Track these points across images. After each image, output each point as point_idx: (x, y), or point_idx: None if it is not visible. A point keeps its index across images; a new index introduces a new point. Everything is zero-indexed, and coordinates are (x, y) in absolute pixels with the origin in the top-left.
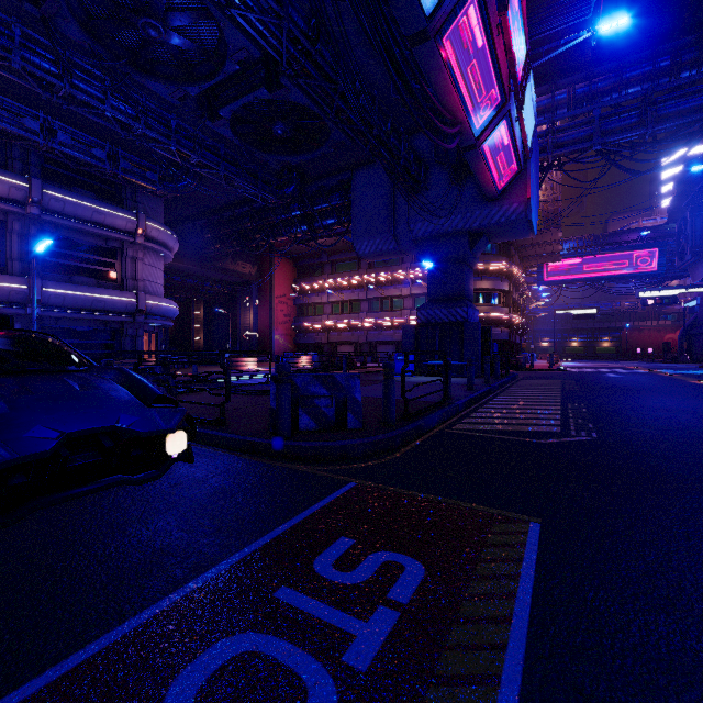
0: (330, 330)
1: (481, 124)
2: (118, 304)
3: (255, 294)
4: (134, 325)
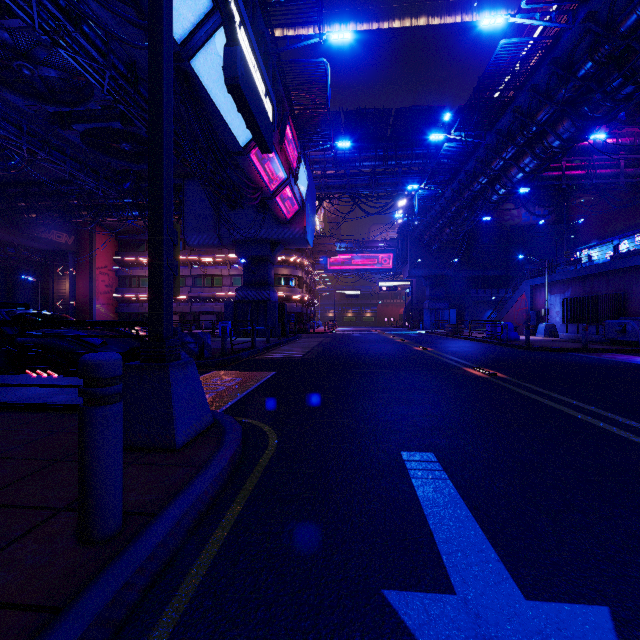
0: None
1: (274, 188)
2: None
3: (72, 264)
4: None
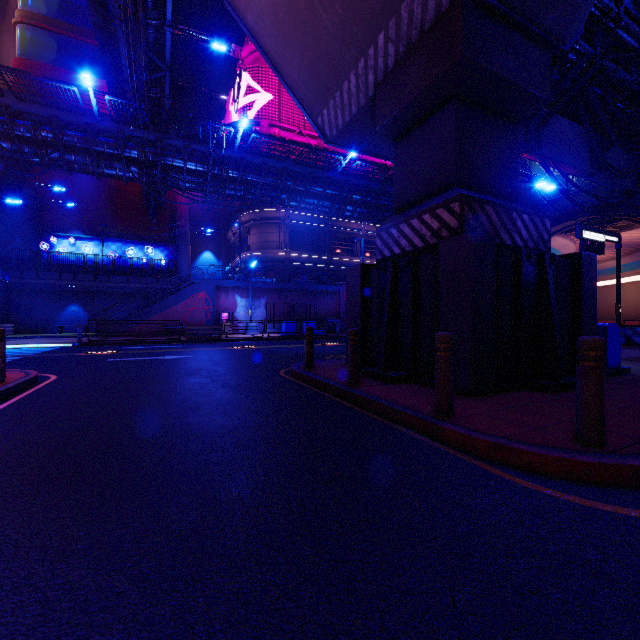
0: None
1: None
2: None
3: None
4: None
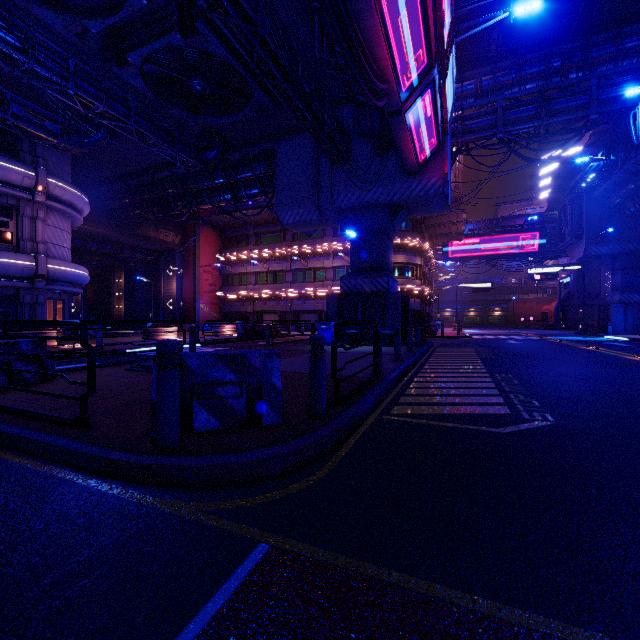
0: (255, 299)
1: (407, 88)
2: (11, 268)
3: (179, 263)
4: (33, 292)
